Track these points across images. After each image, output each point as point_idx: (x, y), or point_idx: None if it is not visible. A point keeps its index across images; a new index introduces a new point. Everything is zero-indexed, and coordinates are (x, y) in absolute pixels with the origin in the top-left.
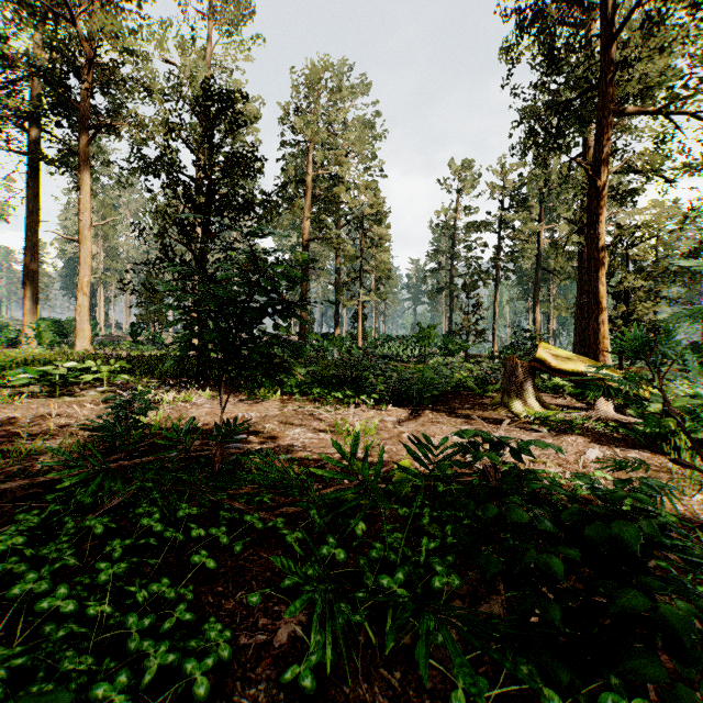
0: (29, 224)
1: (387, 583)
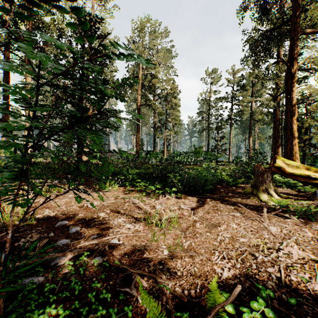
0: (4, 98)
1: None
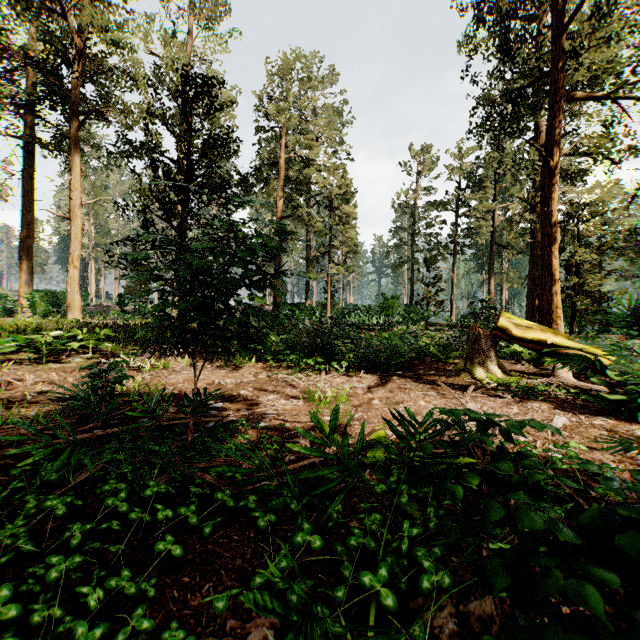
0: (24, 203)
1: (369, 581)
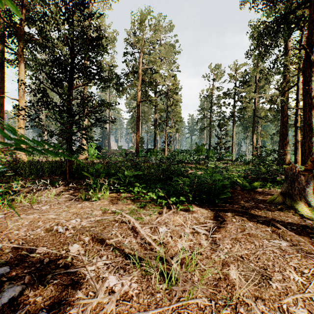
0: None
1: None
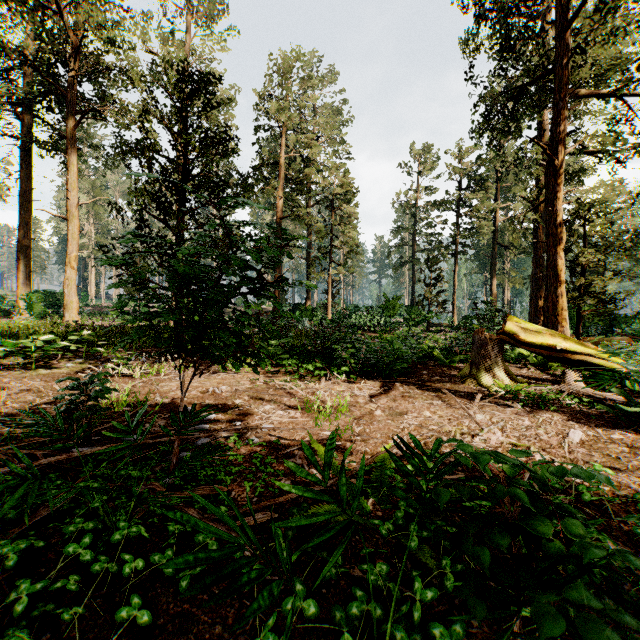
0: (22, 203)
1: None
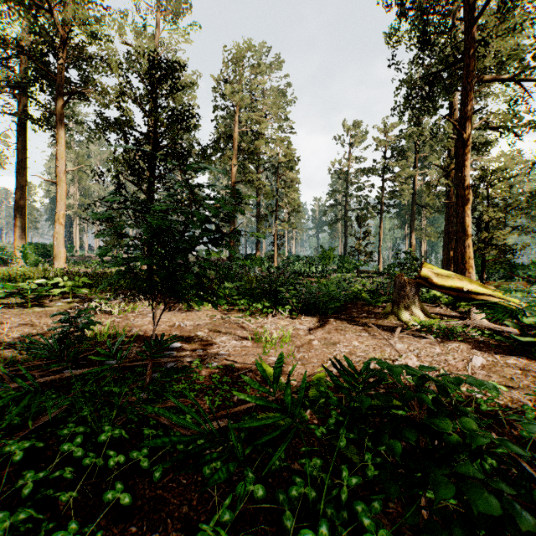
0: (18, 170)
1: None
